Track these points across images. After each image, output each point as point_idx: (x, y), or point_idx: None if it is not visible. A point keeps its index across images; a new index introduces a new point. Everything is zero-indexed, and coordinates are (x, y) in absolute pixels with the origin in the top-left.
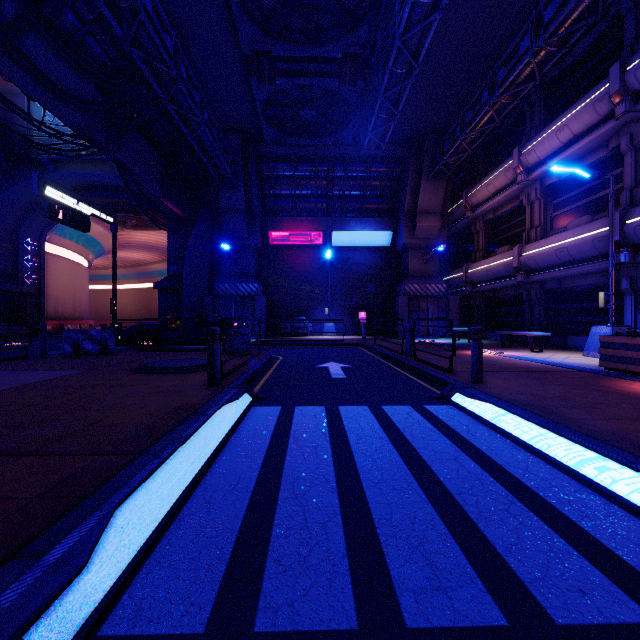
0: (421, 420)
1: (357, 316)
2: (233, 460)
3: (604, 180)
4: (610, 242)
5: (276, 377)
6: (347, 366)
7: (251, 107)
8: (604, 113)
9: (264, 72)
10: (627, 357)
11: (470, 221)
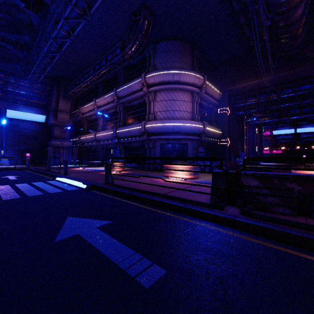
0: (43, 183)
1: (24, 155)
2: None
3: (116, 117)
4: (114, 136)
5: None
6: (18, 176)
7: None
8: (114, 99)
9: None
10: None
11: (82, 118)
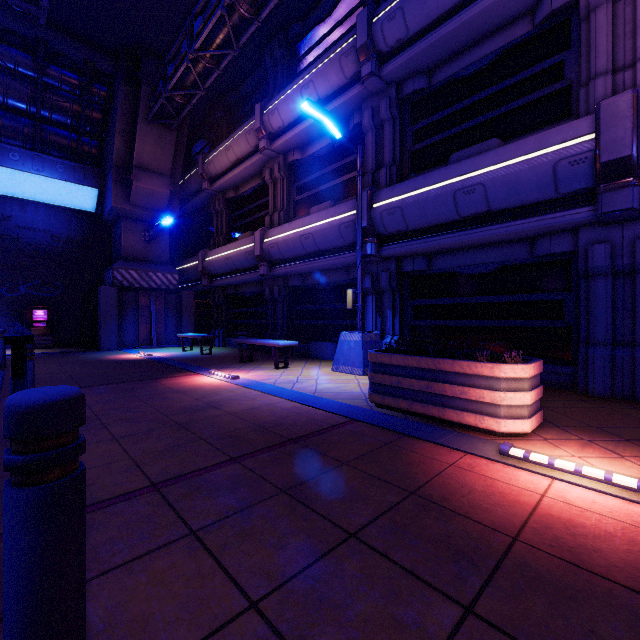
0: None
1: (27, 316)
2: None
3: (345, 164)
4: (358, 228)
5: None
6: None
7: None
8: (350, 75)
9: None
10: (412, 389)
11: (209, 198)
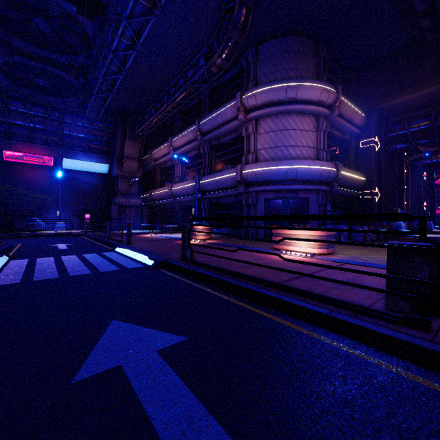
0: (97, 256)
1: (83, 217)
2: (11, 270)
3: (199, 162)
4: (196, 189)
5: (20, 251)
6: (70, 244)
7: None
8: (196, 136)
9: (3, 46)
10: None
11: (154, 166)
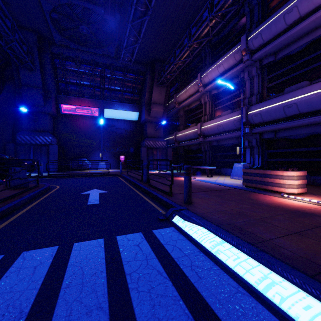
0: (149, 254)
1: (119, 158)
2: None
3: (237, 93)
4: (241, 122)
5: (36, 208)
6: (104, 192)
7: (43, 15)
8: (238, 60)
9: None
10: (257, 180)
11: (177, 110)
